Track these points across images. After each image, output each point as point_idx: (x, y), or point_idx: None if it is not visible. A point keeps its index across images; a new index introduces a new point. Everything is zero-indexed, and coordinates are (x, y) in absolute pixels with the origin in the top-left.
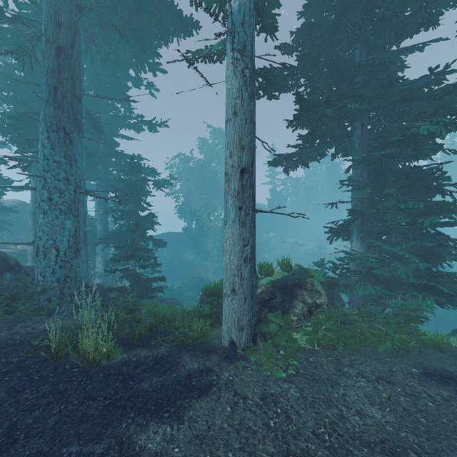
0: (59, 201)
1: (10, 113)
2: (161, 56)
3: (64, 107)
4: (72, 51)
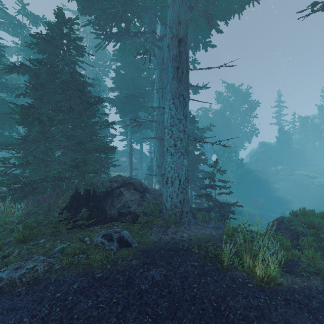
0: (180, 146)
1: (119, 95)
2: (223, 32)
3: (182, 80)
4: (186, 39)
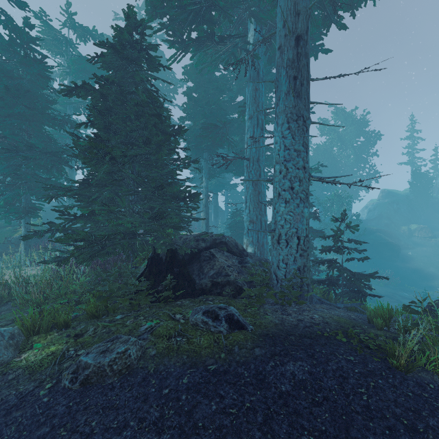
0: (299, 190)
1: (192, 127)
2: (347, 27)
3: (302, 95)
4: (306, 37)
